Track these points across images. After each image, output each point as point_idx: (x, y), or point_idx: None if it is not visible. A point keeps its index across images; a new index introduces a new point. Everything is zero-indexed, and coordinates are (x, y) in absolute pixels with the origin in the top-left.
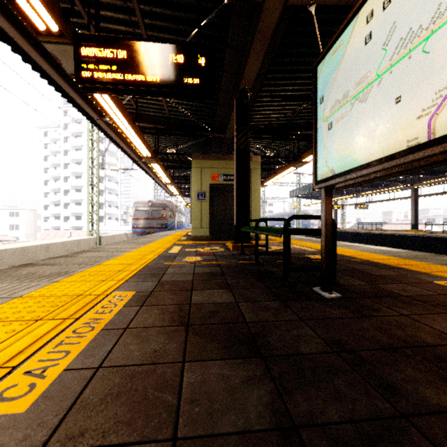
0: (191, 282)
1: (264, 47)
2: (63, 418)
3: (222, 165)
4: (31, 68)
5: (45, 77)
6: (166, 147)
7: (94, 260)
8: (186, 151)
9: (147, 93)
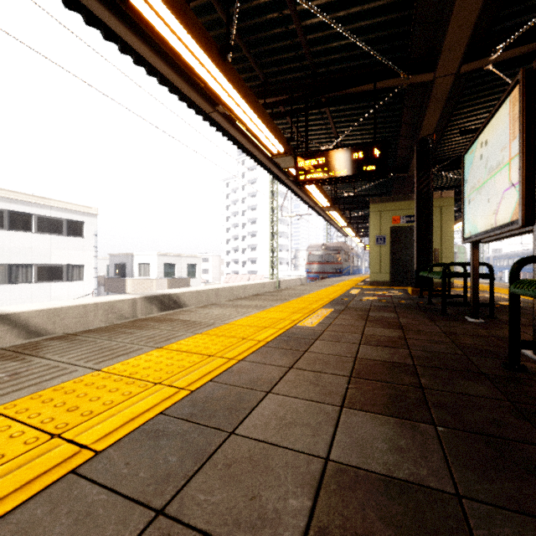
0: (368, 309)
1: (440, 104)
2: (326, 329)
3: (404, 206)
4: (249, 158)
5: (256, 161)
6: (343, 192)
7: (295, 295)
8: (363, 192)
9: (337, 181)
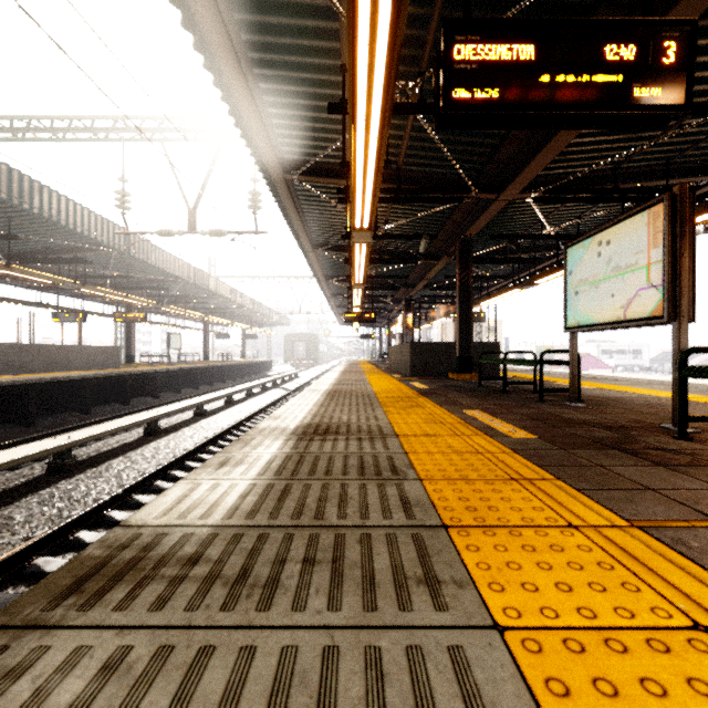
0: None
1: None
2: None
3: None
4: None
5: None
6: None
7: None
8: None
9: None
